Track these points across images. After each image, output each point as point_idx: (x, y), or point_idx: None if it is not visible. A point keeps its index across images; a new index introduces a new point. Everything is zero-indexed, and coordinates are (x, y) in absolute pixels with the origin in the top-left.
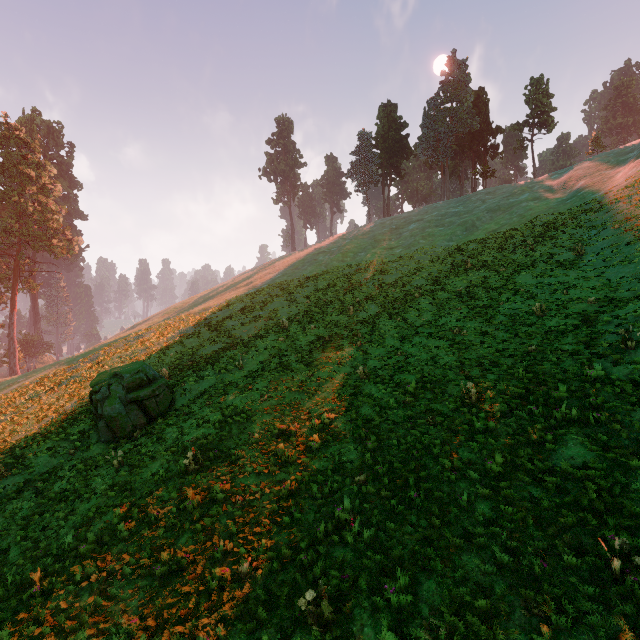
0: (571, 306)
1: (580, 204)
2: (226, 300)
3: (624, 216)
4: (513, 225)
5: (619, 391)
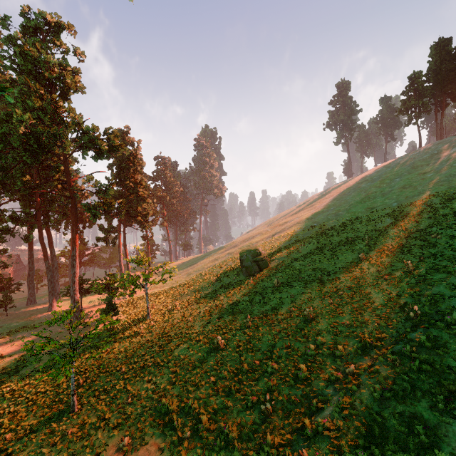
0: None
1: None
2: (297, 217)
3: None
4: None
5: None
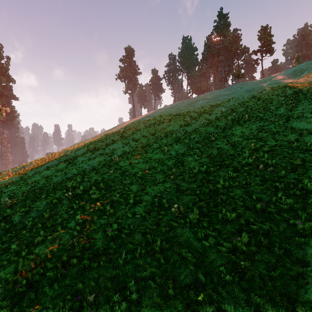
0: None
1: None
2: (86, 143)
3: None
4: (267, 96)
5: None
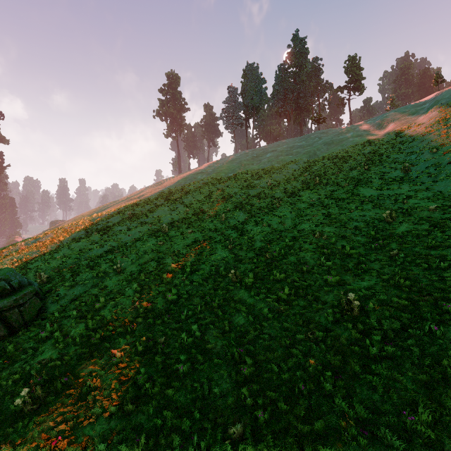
0: (414, 213)
1: (396, 137)
2: (119, 209)
3: (438, 143)
4: (345, 153)
5: None
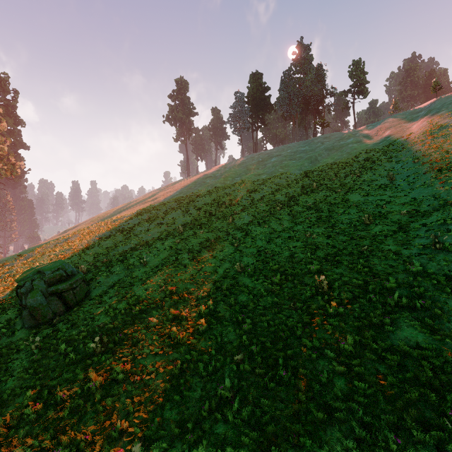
0: (389, 217)
1: (389, 146)
2: (136, 211)
3: (421, 154)
4: (344, 159)
5: (436, 282)
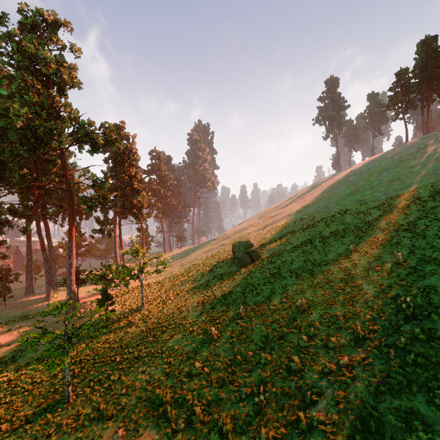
0: None
1: None
2: (287, 209)
3: None
4: None
5: None
